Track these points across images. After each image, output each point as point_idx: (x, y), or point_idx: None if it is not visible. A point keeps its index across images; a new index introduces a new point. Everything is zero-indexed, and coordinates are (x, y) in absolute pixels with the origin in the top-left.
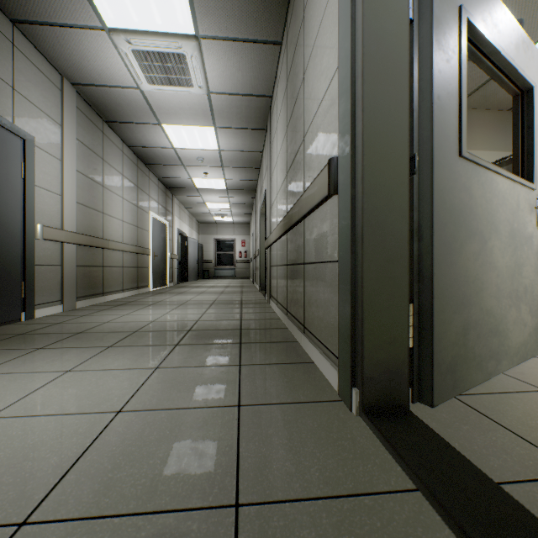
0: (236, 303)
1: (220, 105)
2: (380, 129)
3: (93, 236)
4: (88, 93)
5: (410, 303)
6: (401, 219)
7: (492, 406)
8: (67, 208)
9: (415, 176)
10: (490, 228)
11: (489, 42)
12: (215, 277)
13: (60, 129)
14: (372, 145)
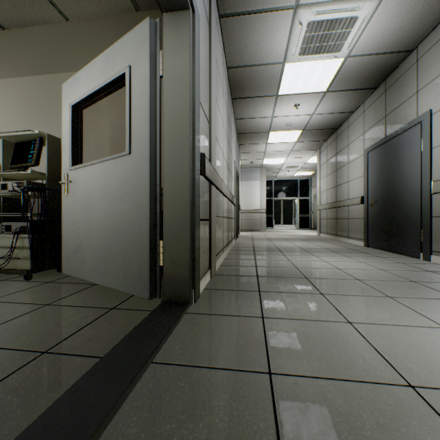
0: (267, 278)
1: None
2: None
3: None
4: None
5: None
6: None
7: None
8: None
9: None
10: None
11: None
12: None
13: None
14: None
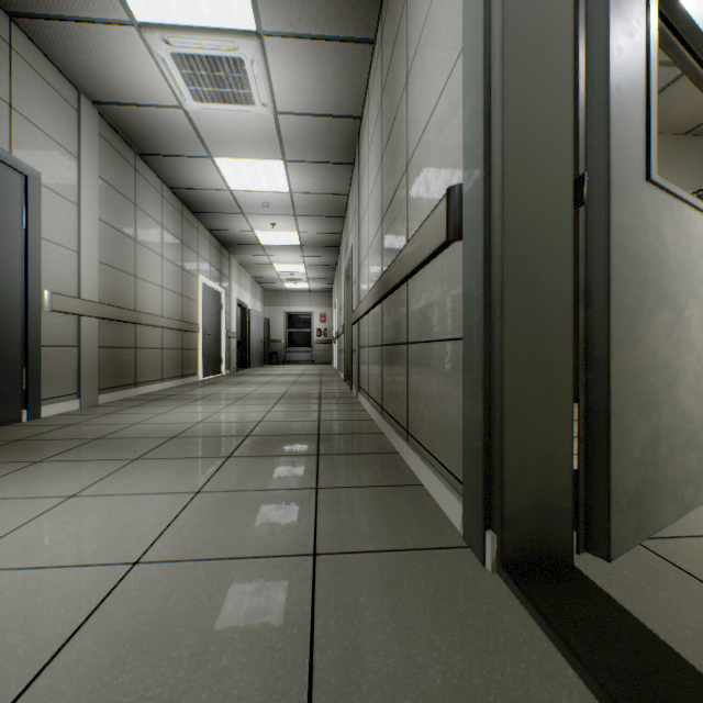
0: (313, 397)
1: (291, 130)
2: (529, 136)
3: (122, 307)
4: (115, 115)
5: (574, 401)
6: (561, 274)
7: (697, 558)
8: (86, 269)
9: (581, 209)
10: (687, 289)
11: (686, 13)
12: (286, 363)
13: (77, 162)
14: (517, 160)
